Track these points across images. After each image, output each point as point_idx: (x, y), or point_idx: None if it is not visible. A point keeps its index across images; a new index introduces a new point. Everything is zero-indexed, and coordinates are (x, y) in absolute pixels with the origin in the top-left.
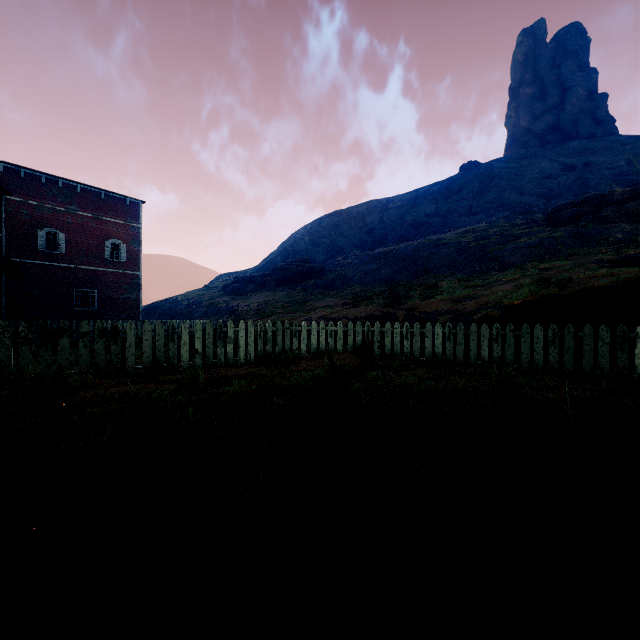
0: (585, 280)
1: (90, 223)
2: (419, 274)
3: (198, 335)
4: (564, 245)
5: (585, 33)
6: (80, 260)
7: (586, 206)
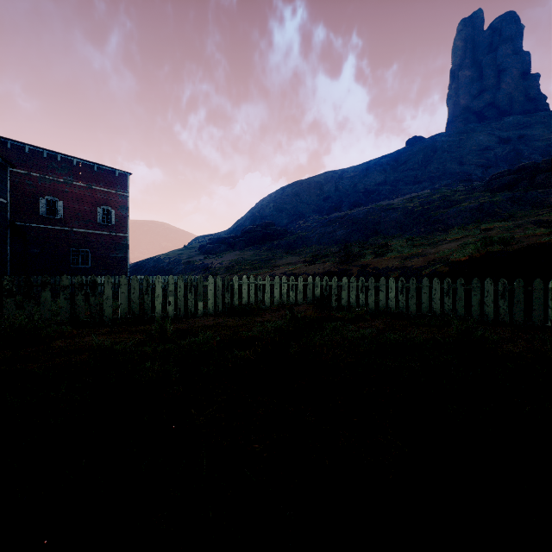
0: (526, 238)
1: (84, 192)
2: (370, 235)
3: (170, 288)
4: (502, 208)
5: (519, 21)
6: (76, 224)
7: (522, 173)
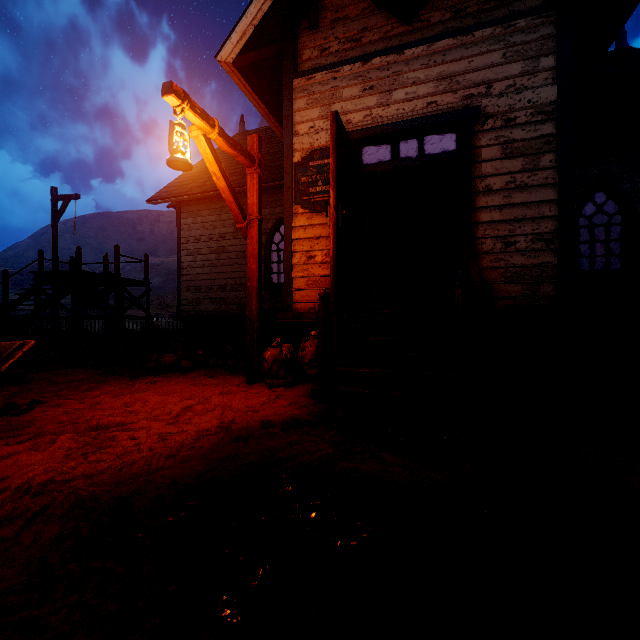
0: None
1: None
2: None
3: None
4: None
5: None
6: None
7: None
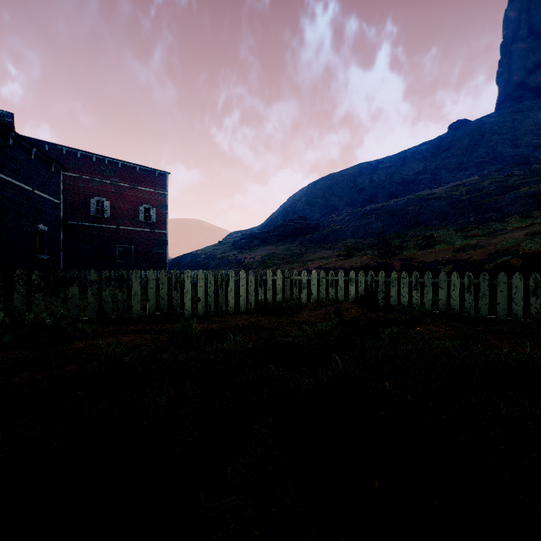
0: None
1: (128, 192)
2: (410, 227)
3: (200, 284)
4: None
5: None
6: (121, 222)
7: None
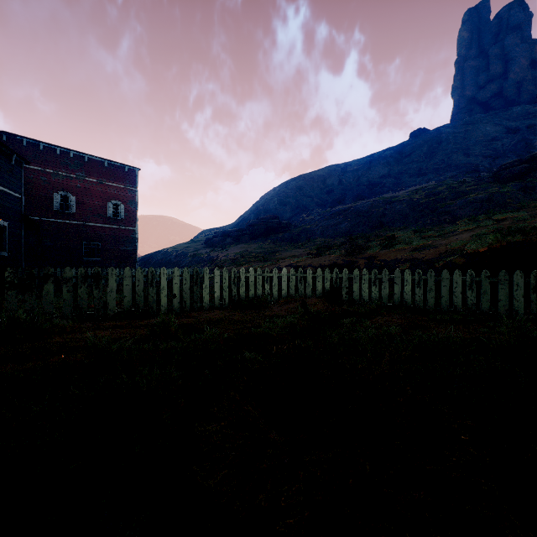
0: None
1: (95, 187)
2: (375, 227)
3: (176, 281)
4: (513, 199)
5: (527, 8)
6: (87, 218)
7: (533, 163)
